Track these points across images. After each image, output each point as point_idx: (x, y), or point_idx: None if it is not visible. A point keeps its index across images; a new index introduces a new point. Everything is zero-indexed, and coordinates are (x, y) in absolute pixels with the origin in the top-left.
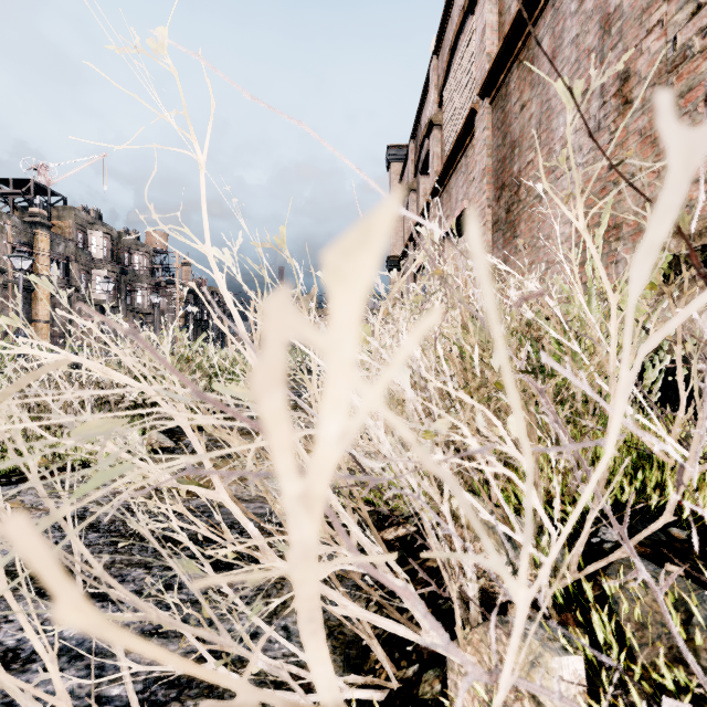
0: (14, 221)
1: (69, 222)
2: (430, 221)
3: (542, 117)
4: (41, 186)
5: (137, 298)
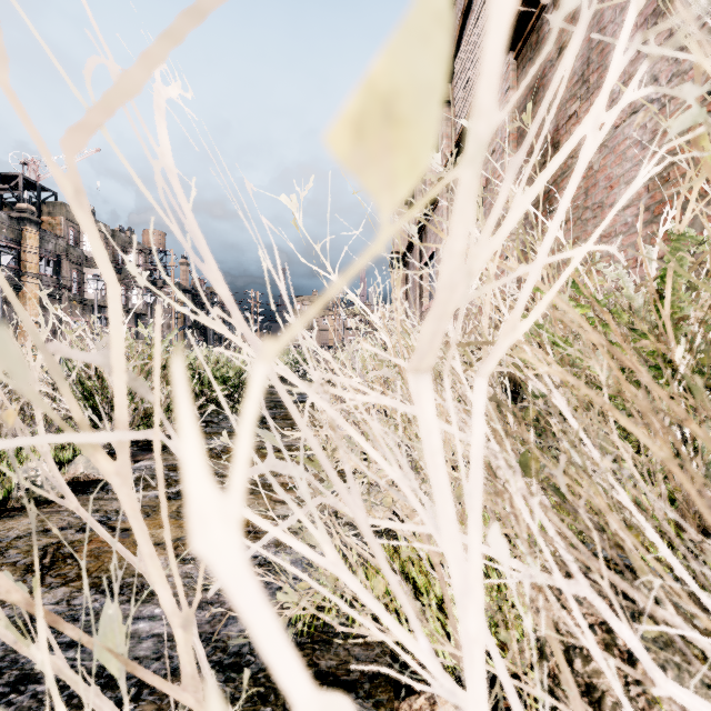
0: (1, 217)
1: (59, 219)
2: (439, 209)
3: (592, 54)
4: (30, 181)
5: (132, 298)
